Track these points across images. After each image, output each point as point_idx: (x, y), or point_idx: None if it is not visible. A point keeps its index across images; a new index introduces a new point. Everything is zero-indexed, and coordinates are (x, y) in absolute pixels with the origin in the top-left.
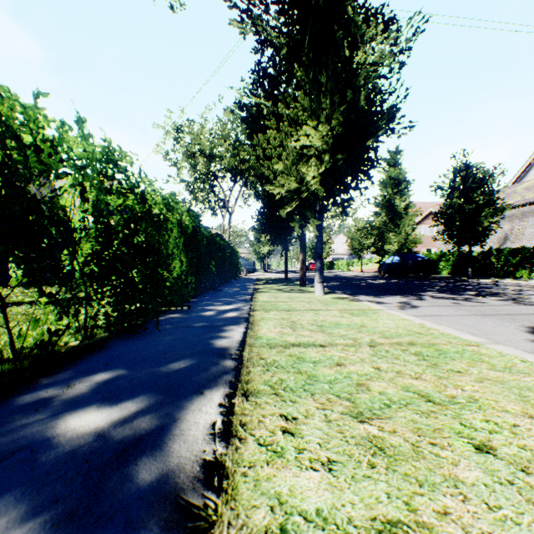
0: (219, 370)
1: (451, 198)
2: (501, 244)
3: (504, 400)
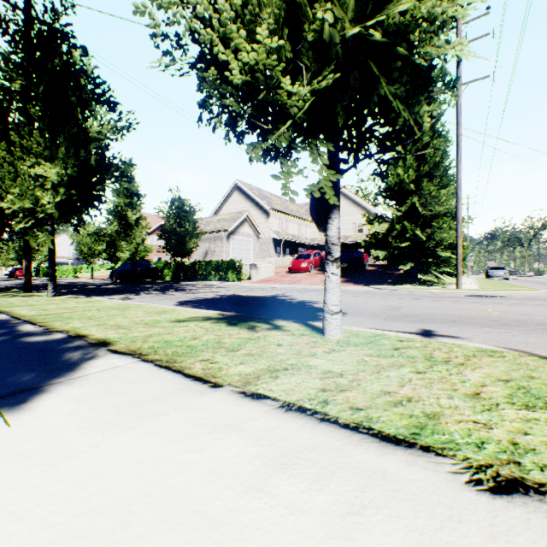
0: (16, 322)
1: (170, 221)
2: (205, 257)
3: (140, 312)
